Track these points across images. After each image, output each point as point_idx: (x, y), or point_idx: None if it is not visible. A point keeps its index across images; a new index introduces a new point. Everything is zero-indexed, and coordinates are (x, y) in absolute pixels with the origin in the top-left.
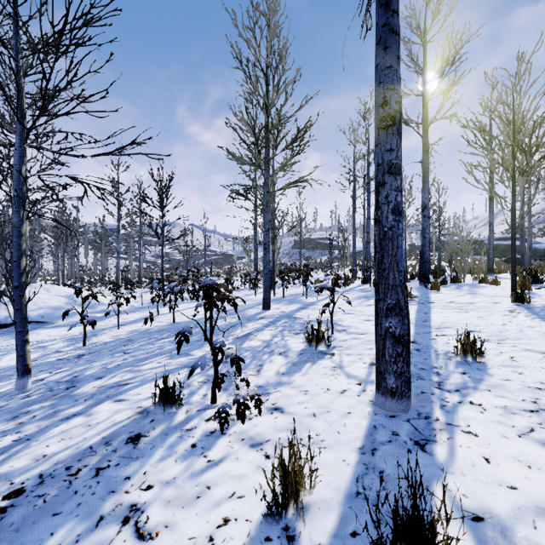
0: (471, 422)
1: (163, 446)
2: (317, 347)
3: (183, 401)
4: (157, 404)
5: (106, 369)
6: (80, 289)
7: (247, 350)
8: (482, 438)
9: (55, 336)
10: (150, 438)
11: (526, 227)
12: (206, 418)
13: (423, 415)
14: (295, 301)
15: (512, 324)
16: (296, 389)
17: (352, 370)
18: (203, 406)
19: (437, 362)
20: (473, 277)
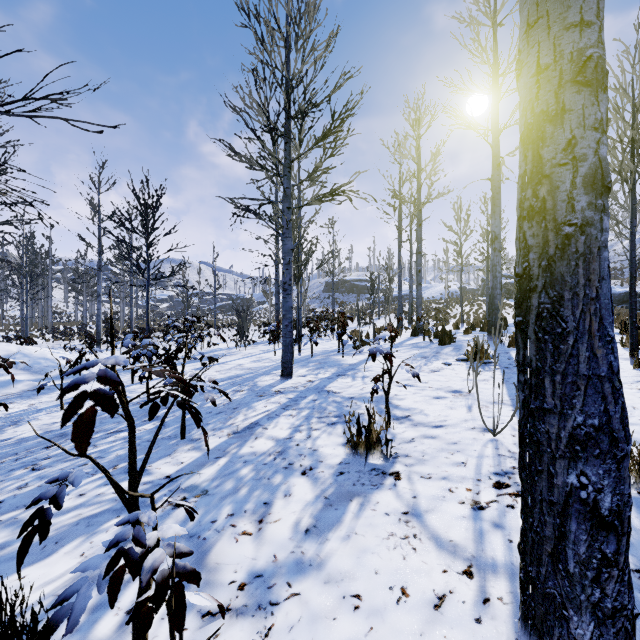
0: None
1: None
2: (367, 457)
3: None
4: None
5: None
6: None
7: (247, 462)
8: None
9: None
10: None
11: None
12: None
13: None
14: (327, 362)
15: None
16: (334, 589)
17: (441, 523)
18: None
19: None
20: None
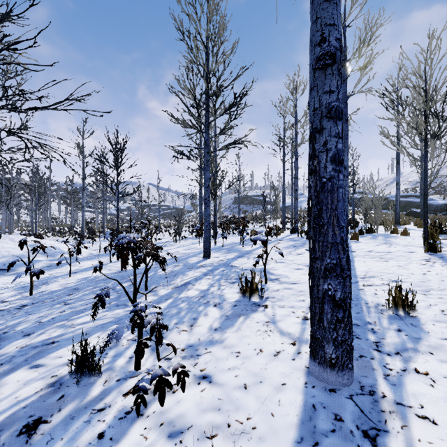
0: (423, 401)
1: (62, 438)
2: (250, 298)
3: (105, 367)
4: (73, 374)
5: (38, 323)
6: (24, 241)
7: (183, 301)
8: (442, 427)
9: (10, 284)
10: (51, 424)
11: (437, 185)
12: (125, 391)
13: (367, 388)
14: (232, 249)
15: (431, 274)
16: (228, 350)
17: (285, 325)
18: (124, 374)
19: (369, 316)
20: (385, 228)
